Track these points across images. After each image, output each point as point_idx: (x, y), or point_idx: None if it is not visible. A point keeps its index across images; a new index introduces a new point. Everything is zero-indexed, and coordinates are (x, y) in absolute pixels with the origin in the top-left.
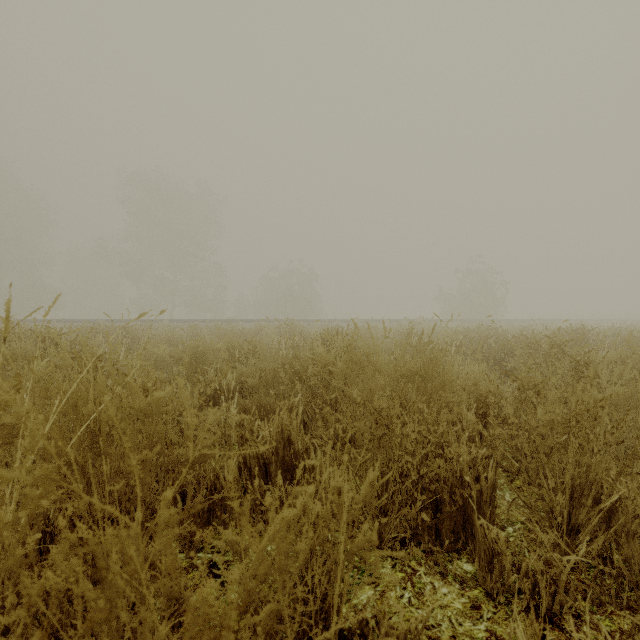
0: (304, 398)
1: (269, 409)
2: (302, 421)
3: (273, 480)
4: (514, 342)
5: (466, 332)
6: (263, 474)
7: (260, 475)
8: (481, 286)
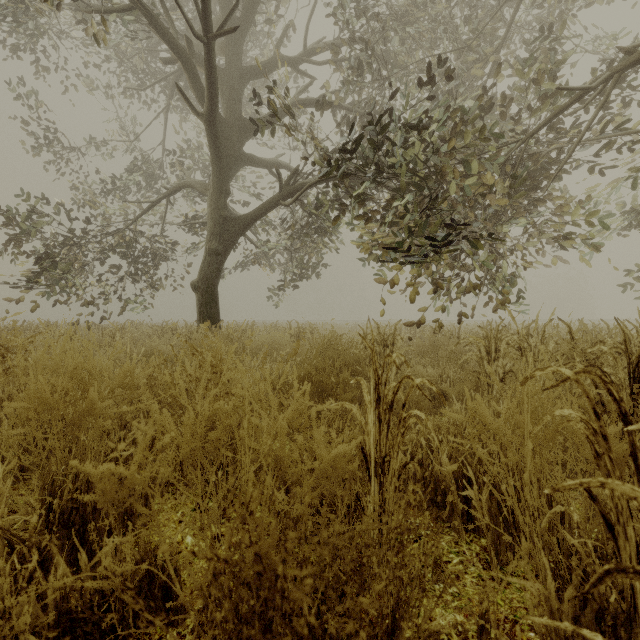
0: None
1: None
2: None
3: None
4: None
5: None
6: None
7: None
8: None
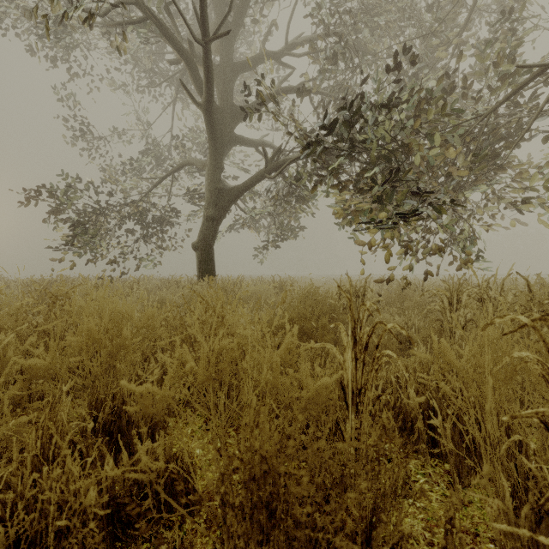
0: None
1: None
2: None
3: None
4: None
5: None
6: None
7: None
8: None
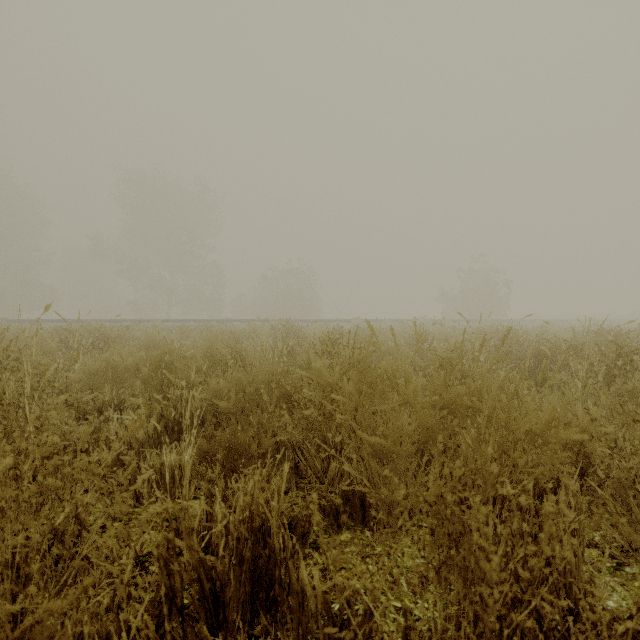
0: (295, 436)
1: (243, 453)
2: (293, 463)
3: (232, 615)
4: (549, 347)
5: (482, 334)
6: (211, 612)
7: (204, 616)
8: (484, 285)
